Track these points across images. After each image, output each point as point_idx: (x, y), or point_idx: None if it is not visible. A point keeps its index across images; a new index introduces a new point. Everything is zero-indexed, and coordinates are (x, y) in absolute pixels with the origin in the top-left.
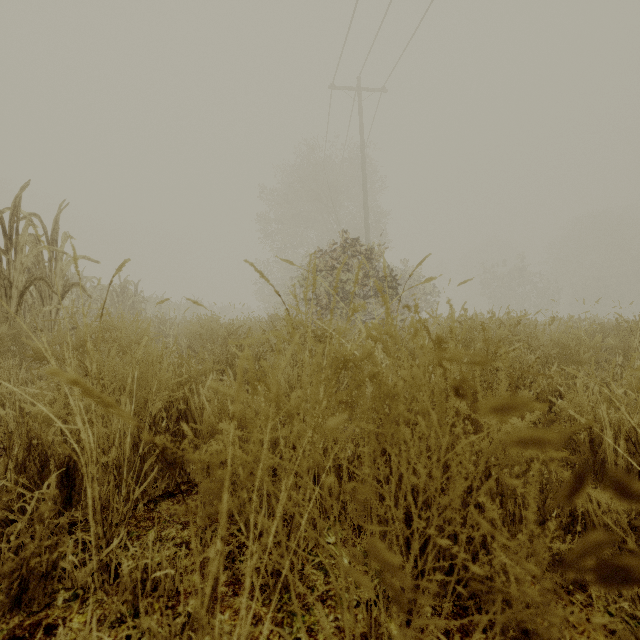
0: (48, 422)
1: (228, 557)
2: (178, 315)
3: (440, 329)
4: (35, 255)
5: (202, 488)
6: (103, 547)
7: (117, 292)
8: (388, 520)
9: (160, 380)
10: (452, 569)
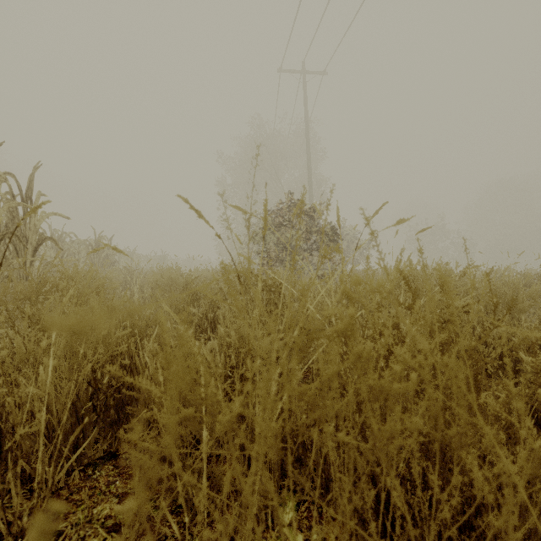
0: None
1: None
2: (148, 266)
3: (386, 279)
4: (10, 211)
5: None
6: None
7: (92, 246)
8: None
9: (98, 335)
10: None
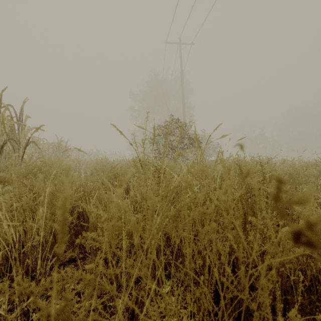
0: (0, 220)
1: (103, 303)
2: (88, 158)
3: None
4: (10, 126)
5: (41, 318)
6: (25, 300)
7: (56, 146)
8: (203, 300)
9: None
10: (239, 316)
